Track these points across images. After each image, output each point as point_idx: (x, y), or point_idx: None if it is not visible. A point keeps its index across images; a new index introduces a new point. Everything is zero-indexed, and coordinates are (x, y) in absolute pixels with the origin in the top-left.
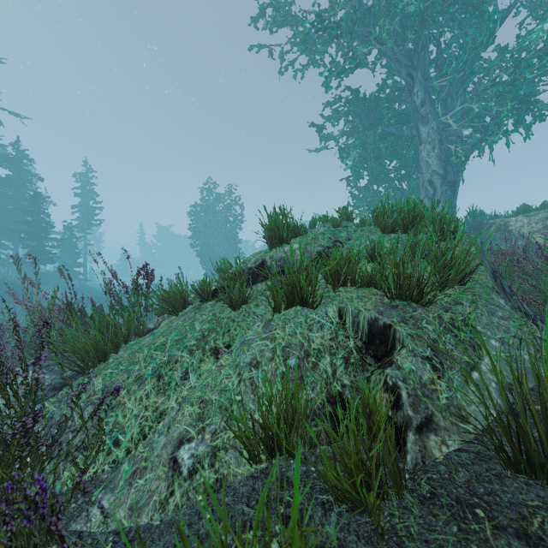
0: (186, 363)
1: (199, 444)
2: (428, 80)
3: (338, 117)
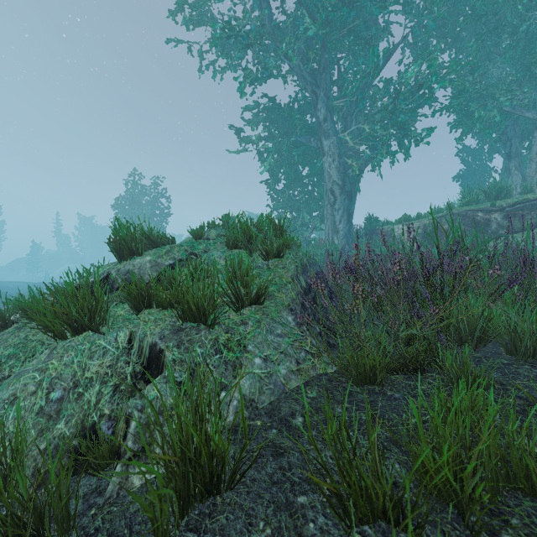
0: None
1: None
2: (330, 99)
3: (257, 122)
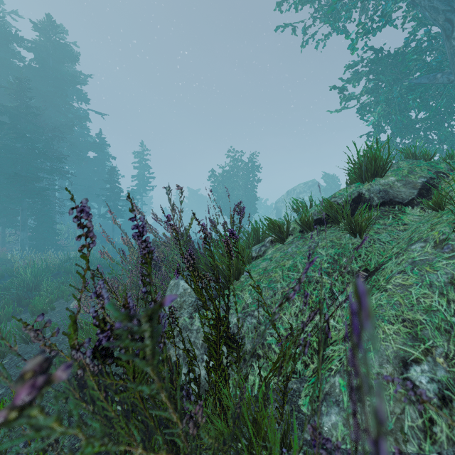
0: (327, 284)
1: (434, 368)
2: None
3: (359, 78)
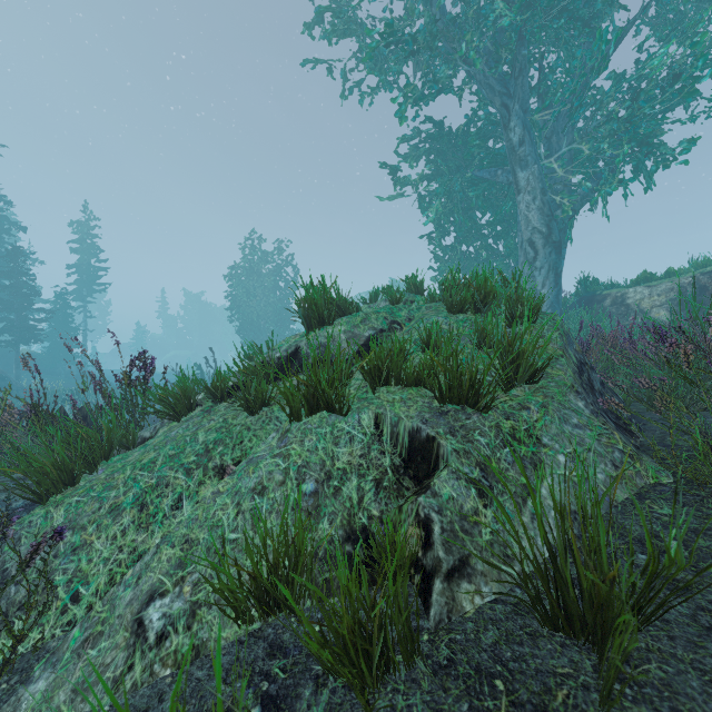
0: (180, 487)
1: (175, 600)
2: (528, 112)
3: (417, 156)
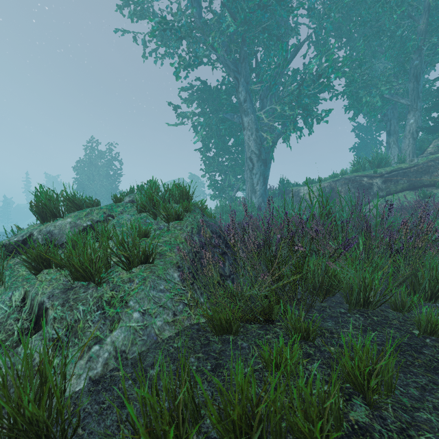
0: None
1: None
2: (249, 83)
3: (192, 100)
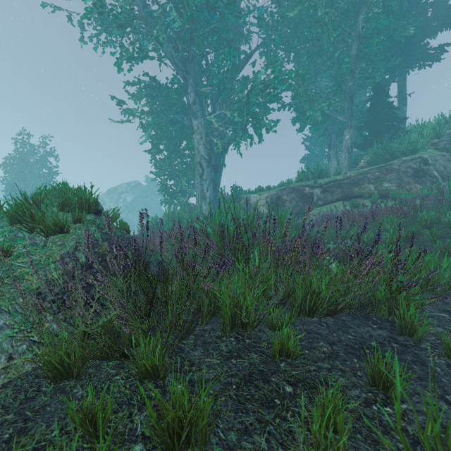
0: None
1: None
2: (198, 85)
3: (140, 97)
